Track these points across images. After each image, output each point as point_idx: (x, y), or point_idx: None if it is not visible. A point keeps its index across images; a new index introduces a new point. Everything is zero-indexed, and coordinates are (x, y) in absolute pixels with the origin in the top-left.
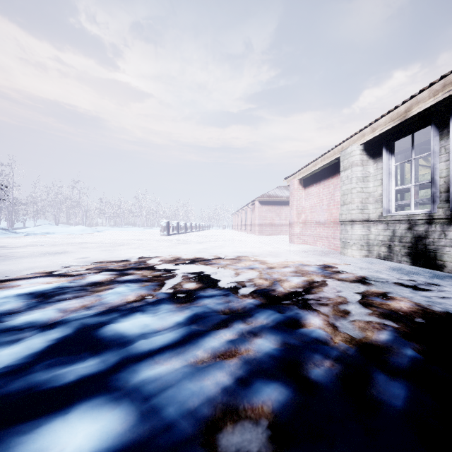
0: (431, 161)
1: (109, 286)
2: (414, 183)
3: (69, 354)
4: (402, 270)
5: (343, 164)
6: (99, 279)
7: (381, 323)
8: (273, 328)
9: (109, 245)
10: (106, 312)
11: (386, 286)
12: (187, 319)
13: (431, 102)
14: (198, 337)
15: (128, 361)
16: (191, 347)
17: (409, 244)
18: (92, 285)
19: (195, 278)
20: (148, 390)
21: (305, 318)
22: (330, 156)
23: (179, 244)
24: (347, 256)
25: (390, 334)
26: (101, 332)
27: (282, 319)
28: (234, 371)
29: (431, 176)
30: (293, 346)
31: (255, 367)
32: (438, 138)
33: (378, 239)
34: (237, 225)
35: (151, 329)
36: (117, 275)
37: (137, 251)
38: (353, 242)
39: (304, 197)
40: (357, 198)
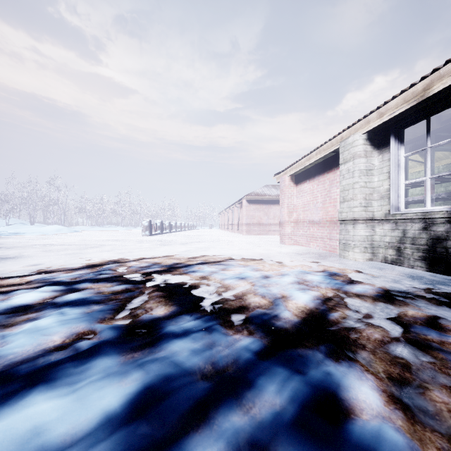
0: None
1: (37, 314)
2: (430, 176)
3: None
4: (420, 278)
5: (343, 156)
6: (30, 300)
7: None
8: (298, 426)
9: (79, 247)
10: None
11: (421, 305)
12: (130, 405)
13: None
14: None
15: None
16: None
17: (425, 246)
18: (11, 313)
19: (168, 296)
20: None
21: (346, 389)
22: (327, 148)
23: (159, 246)
24: (348, 259)
25: None
26: None
27: (308, 395)
28: None
29: None
30: None
31: None
32: None
33: (385, 241)
34: (224, 225)
35: (42, 448)
36: (62, 292)
37: (108, 254)
38: (355, 244)
39: (295, 194)
40: (360, 194)
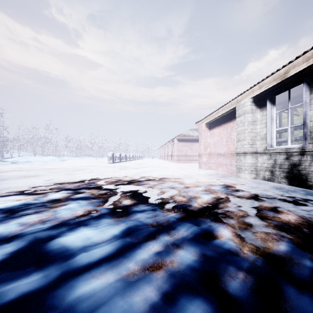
0: (304, 109)
1: (64, 203)
2: (290, 126)
3: (16, 269)
4: (282, 188)
5: (238, 112)
6: (57, 197)
7: (277, 234)
8: (192, 240)
9: (70, 170)
10: (57, 226)
11: (274, 201)
12: (122, 232)
13: (304, 66)
14: (130, 249)
15: (68, 276)
16: (124, 260)
17: (287, 169)
18: (51, 202)
19: (130, 196)
20: (81, 310)
21: (217, 230)
22: (228, 106)
23: (120, 169)
24: (241, 178)
25: (288, 245)
26: (49, 246)
27: (198, 232)
28: (161, 286)
29: (303, 120)
30: (210, 258)
31: (179, 281)
32: (308, 92)
33: (264, 166)
34: (162, 156)
35: (92, 242)
36: (72, 193)
37: (90, 174)
38: (245, 168)
39: (209, 136)
40: (248, 137)
